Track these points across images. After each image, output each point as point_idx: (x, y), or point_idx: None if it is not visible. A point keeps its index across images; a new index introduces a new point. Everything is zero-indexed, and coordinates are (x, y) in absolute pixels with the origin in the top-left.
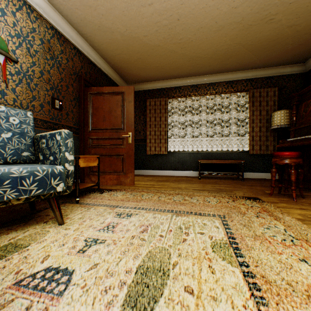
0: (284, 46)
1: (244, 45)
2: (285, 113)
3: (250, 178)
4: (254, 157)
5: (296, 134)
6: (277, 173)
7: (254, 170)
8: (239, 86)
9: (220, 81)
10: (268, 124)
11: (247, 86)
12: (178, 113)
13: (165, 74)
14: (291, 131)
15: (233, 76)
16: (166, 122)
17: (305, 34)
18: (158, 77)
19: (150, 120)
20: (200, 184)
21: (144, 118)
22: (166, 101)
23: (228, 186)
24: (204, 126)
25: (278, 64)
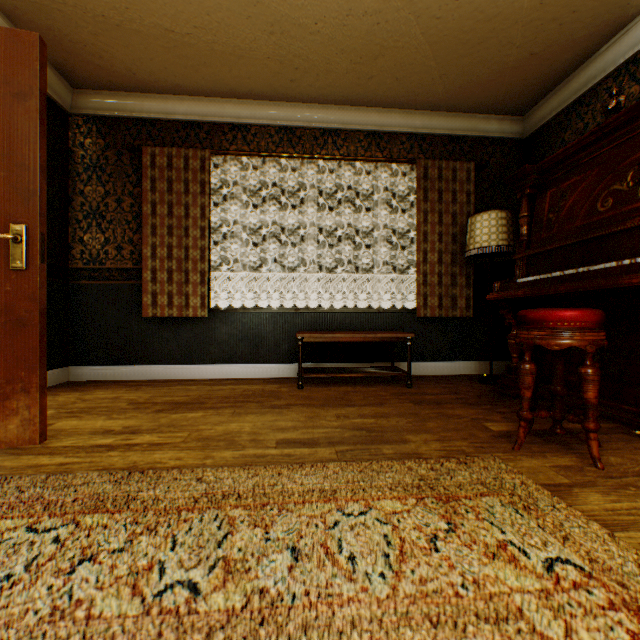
0: (502, 51)
1: (420, 15)
2: (500, 219)
3: (419, 376)
4: (427, 324)
5: (532, 268)
6: (472, 360)
7: (428, 356)
8: (395, 148)
9: (352, 127)
10: (458, 246)
11: (412, 152)
12: (243, 201)
13: (201, 71)
14: (518, 261)
15: (384, 119)
16: (205, 221)
17: (553, 22)
18: (177, 77)
19: (154, 213)
20: (303, 410)
21: (136, 204)
22: (207, 161)
23: (384, 411)
24: (312, 241)
25: (477, 107)
